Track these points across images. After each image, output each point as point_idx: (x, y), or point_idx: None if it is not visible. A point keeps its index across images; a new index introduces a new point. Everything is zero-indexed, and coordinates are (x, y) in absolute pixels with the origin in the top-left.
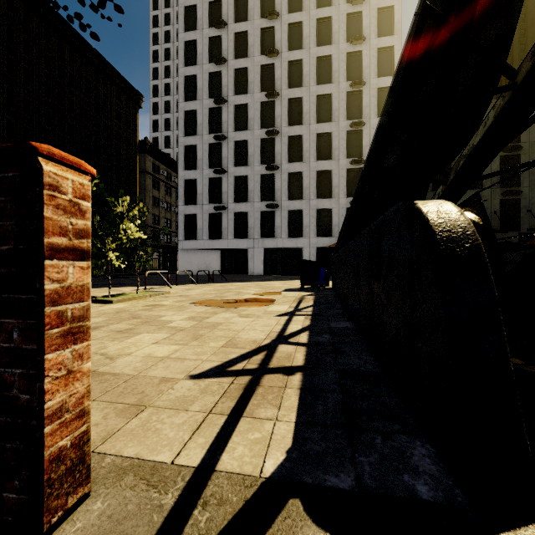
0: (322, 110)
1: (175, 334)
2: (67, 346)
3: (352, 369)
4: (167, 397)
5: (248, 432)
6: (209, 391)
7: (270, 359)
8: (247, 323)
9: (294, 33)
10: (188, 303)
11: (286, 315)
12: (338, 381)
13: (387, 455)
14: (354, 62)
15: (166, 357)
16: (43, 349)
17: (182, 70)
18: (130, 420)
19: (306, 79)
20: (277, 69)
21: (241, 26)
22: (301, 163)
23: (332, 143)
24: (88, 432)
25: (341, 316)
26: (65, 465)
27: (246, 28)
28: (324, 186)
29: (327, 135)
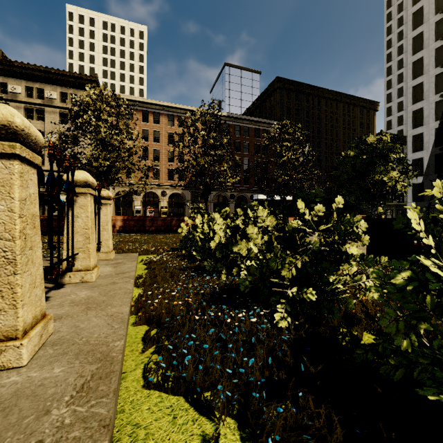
0: None
1: None
2: None
3: None
4: None
5: None
6: None
7: None
8: None
9: None
10: None
11: None
12: None
13: None
14: None
15: None
16: None
17: (410, 83)
18: None
19: None
20: None
21: None
22: None
23: None
24: None
25: None
26: None
27: None
28: None
29: None
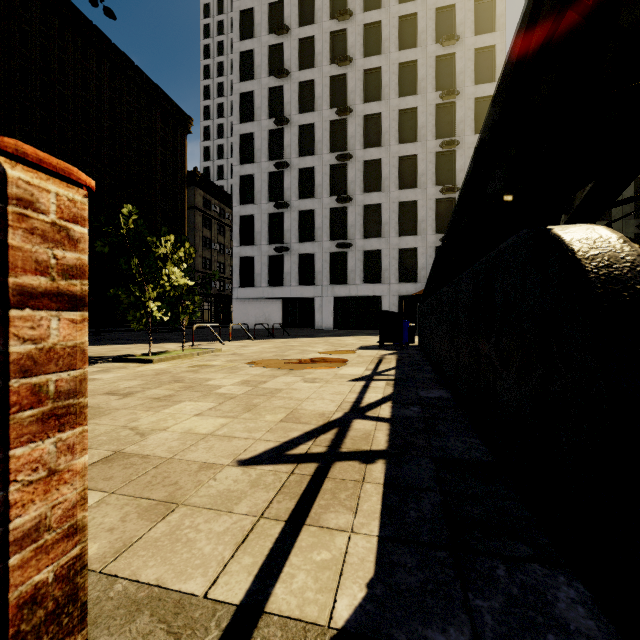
0: (405, 128)
1: (224, 403)
2: (48, 435)
3: (452, 456)
4: (207, 491)
5: (313, 550)
6: (261, 484)
7: (342, 439)
8: (312, 389)
9: (371, 35)
10: (242, 363)
11: (362, 380)
12: (435, 474)
13: (517, 597)
14: (445, 67)
15: (210, 434)
16: (6, 441)
17: (237, 86)
18: (156, 525)
19: (385, 91)
20: (349, 80)
21: (306, 30)
22: (379, 193)
23: (417, 168)
24: (82, 556)
25: (432, 382)
26: (45, 608)
27: (312, 32)
28: (408, 221)
29: (411, 159)
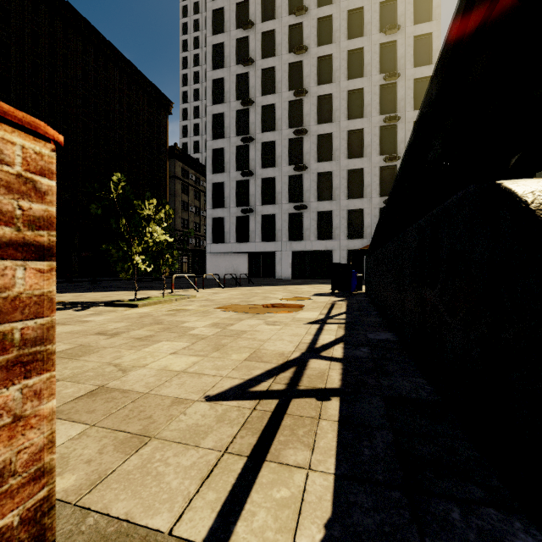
0: (353, 106)
1: (196, 343)
2: (13, 382)
3: (401, 395)
4: (177, 425)
5: (273, 487)
6: (226, 419)
7: (300, 377)
8: (273, 331)
9: (323, 27)
10: (213, 307)
11: (316, 323)
12: (386, 412)
13: None
14: (388, 53)
15: (183, 371)
16: None
17: (210, 74)
18: (129, 458)
19: (336, 75)
20: (305, 66)
21: (268, 25)
22: (331, 162)
23: (364, 140)
24: (50, 497)
25: (379, 325)
26: None
27: (273, 26)
28: (355, 186)
29: (358, 132)
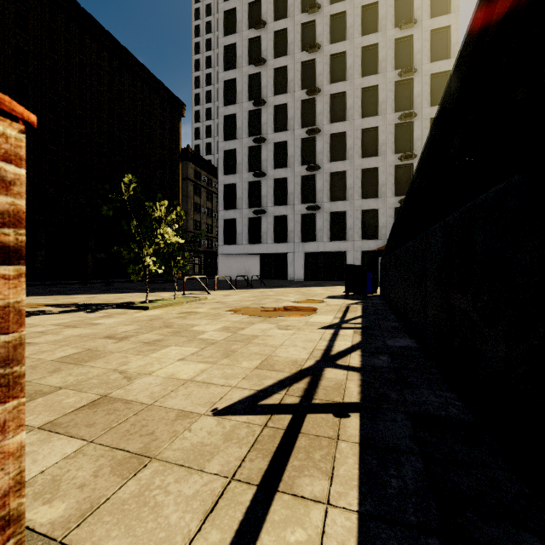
0: (367, 104)
1: (205, 349)
2: None
3: (428, 412)
4: (180, 444)
5: (286, 526)
6: (235, 438)
7: (315, 389)
8: (286, 336)
9: (337, 24)
10: (224, 310)
11: (331, 328)
12: (413, 433)
13: None
14: (404, 48)
15: (190, 380)
16: None
17: (222, 75)
18: (126, 483)
19: (349, 72)
20: (318, 65)
21: (280, 24)
22: (344, 162)
23: (378, 138)
24: None
25: (398, 331)
26: None
27: (285, 25)
28: (370, 185)
29: (373, 130)
